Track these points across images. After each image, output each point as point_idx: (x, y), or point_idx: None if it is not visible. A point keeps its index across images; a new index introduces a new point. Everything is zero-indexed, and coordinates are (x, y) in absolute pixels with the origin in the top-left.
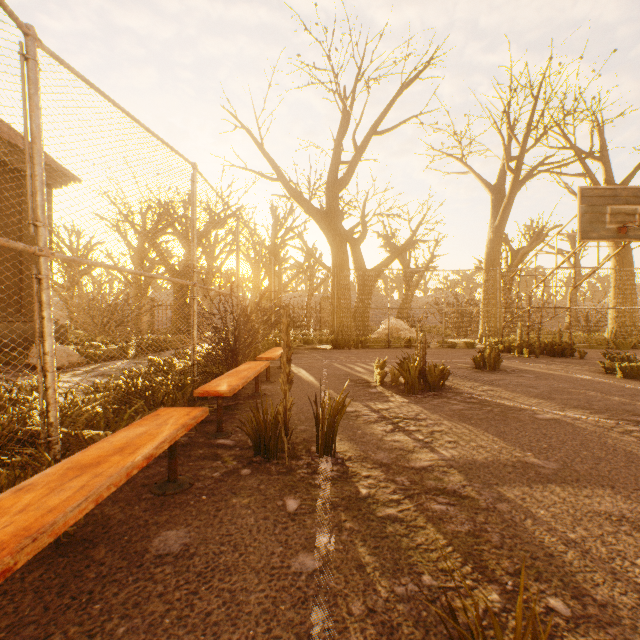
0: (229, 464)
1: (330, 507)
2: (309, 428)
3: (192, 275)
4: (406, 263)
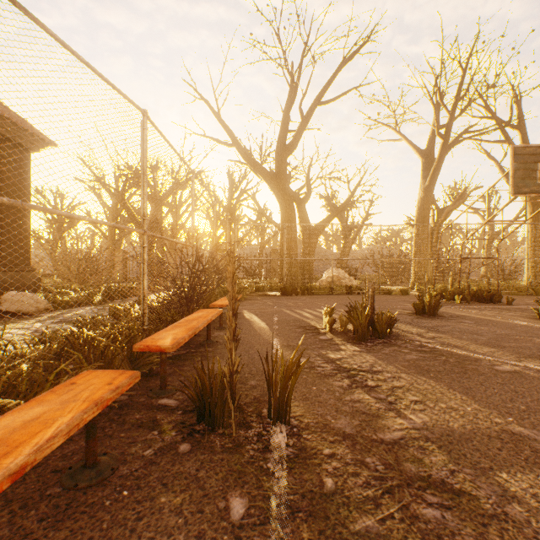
0: (166, 435)
1: (287, 513)
2: (260, 383)
3: (142, 223)
4: (344, 221)
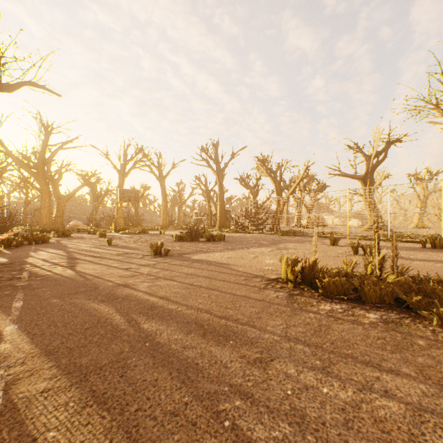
0: None
1: None
2: None
3: None
4: (95, 191)
